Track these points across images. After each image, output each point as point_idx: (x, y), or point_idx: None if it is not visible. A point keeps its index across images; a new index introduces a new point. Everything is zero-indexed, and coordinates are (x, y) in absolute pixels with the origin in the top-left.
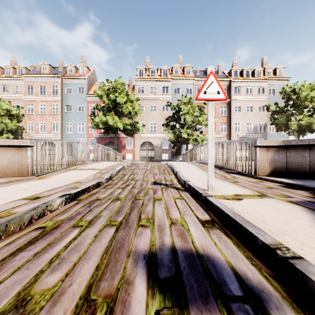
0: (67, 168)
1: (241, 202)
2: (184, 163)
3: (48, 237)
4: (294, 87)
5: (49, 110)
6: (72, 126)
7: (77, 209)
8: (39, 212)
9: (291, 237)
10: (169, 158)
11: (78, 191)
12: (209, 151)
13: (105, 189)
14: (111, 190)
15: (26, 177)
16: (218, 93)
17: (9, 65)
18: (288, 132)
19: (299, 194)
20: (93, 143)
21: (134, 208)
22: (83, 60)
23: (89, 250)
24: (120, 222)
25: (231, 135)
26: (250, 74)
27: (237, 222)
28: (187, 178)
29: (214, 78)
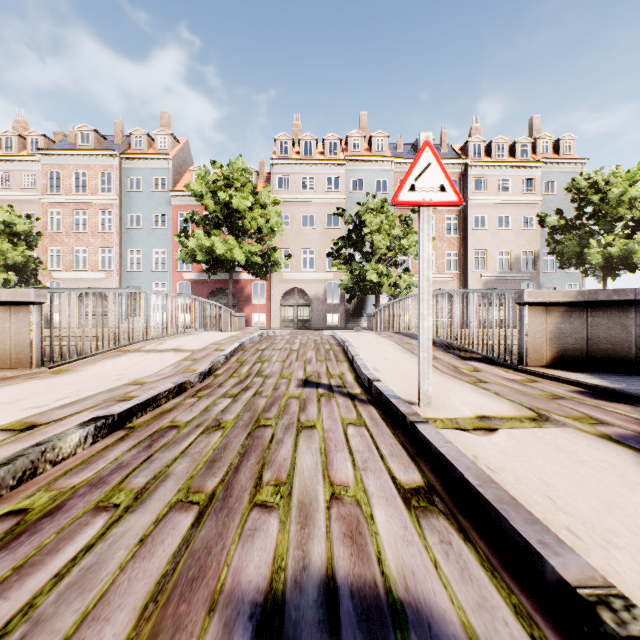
0: (122, 348)
1: (495, 439)
2: (370, 336)
3: (24, 543)
4: (595, 179)
5: (94, 224)
6: (142, 256)
7: (117, 456)
8: (20, 469)
9: (627, 554)
10: (341, 323)
11: (128, 407)
12: (422, 319)
13: (194, 398)
14: (209, 401)
15: (27, 371)
16: (441, 189)
17: (10, 130)
18: (584, 270)
19: (621, 415)
20: (180, 295)
21: (250, 451)
22: (165, 122)
23: (114, 588)
24: (211, 495)
25: (467, 275)
26: (507, 151)
27: (489, 502)
28: (375, 371)
29: (432, 155)
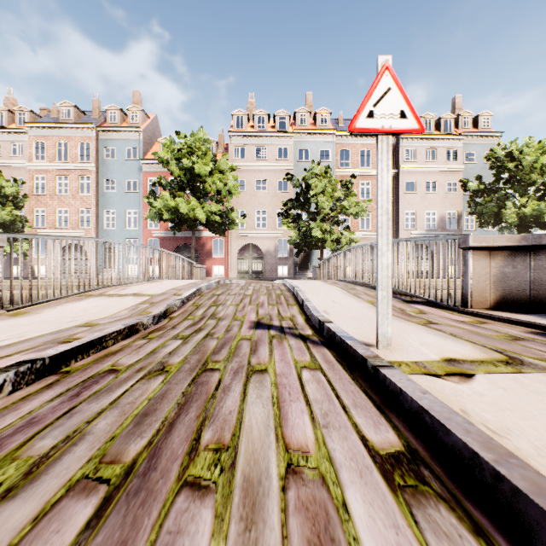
0: (86, 293)
1: (477, 387)
2: (317, 283)
3: None
4: (510, 149)
5: (74, 188)
6: (116, 216)
7: (33, 408)
8: None
9: None
10: (290, 274)
11: (64, 350)
12: (380, 255)
13: (144, 340)
14: (158, 342)
15: None
16: (402, 115)
17: (1, 106)
18: (500, 228)
19: None
20: (144, 246)
21: (190, 402)
22: (137, 99)
23: None
24: (130, 467)
25: (399, 233)
26: (433, 126)
27: (523, 495)
28: (325, 314)
29: (392, 79)
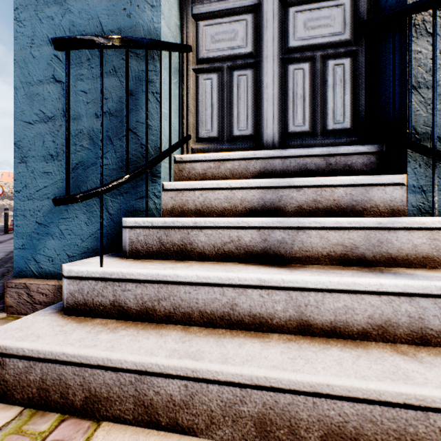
0: None
1: None
2: None
3: None
4: None
5: None
6: None
7: None
8: None
9: None
10: None
11: None
12: None
13: None
14: None
15: None
16: None
17: None
18: None
19: None
20: None
21: None
22: None
23: None
24: None
25: None
26: None
27: None
28: None
29: None
